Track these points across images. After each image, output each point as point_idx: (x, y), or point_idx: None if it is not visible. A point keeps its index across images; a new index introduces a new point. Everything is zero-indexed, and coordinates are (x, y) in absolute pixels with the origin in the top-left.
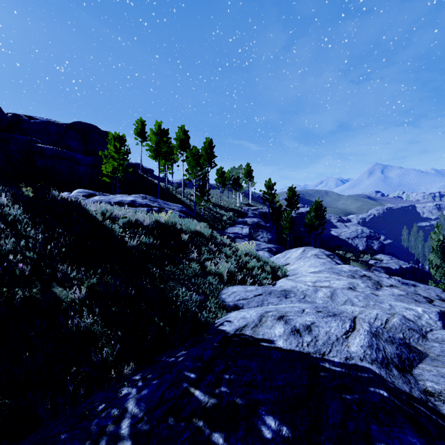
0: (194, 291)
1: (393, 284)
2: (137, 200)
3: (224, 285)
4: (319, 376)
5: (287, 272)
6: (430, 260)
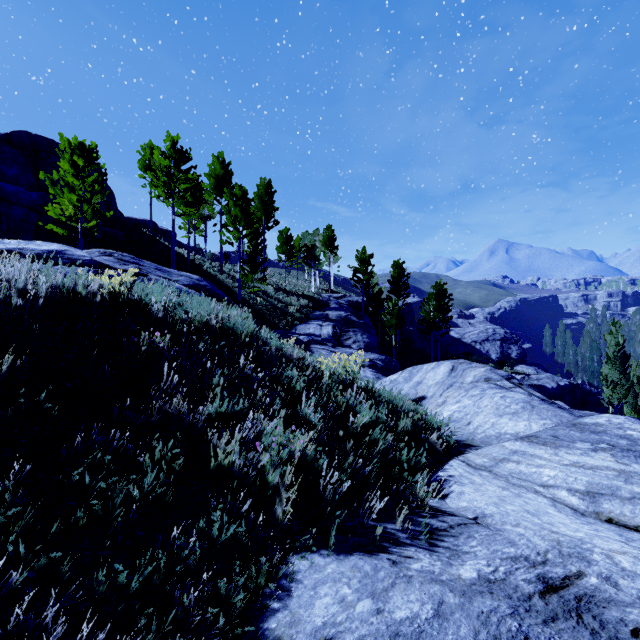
0: None
1: None
2: (68, 251)
3: (276, 544)
4: None
5: (443, 429)
6: (604, 374)
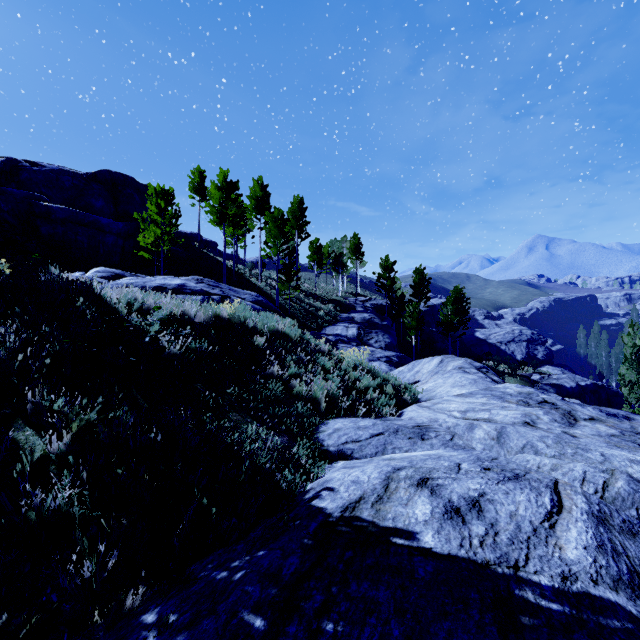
0: (272, 429)
1: (594, 415)
2: (187, 284)
3: (321, 417)
4: (521, 627)
5: (418, 395)
6: (622, 374)
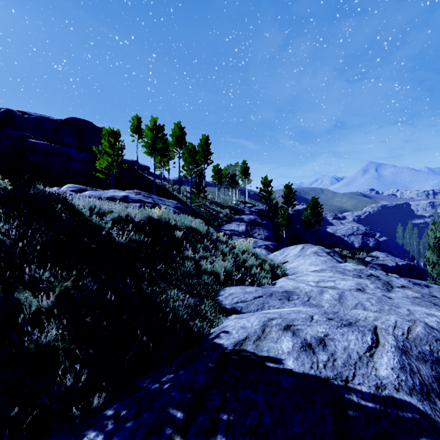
0: (187, 293)
1: (404, 284)
2: (130, 195)
3: (220, 285)
4: (348, 417)
5: (286, 271)
6: (427, 257)
